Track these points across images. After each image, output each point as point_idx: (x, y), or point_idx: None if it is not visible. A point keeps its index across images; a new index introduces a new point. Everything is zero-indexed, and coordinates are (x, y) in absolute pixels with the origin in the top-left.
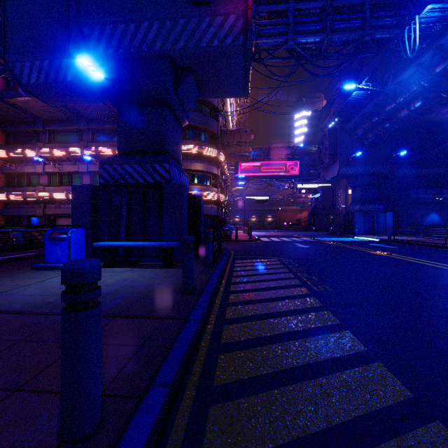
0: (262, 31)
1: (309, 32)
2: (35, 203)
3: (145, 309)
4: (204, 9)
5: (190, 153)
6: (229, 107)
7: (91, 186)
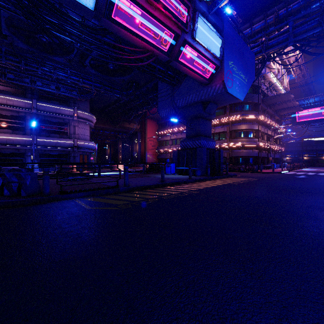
0: (270, 44)
1: (307, 30)
2: (167, 153)
3: (178, 179)
4: (208, 86)
5: (236, 120)
6: (272, 78)
7: (177, 150)
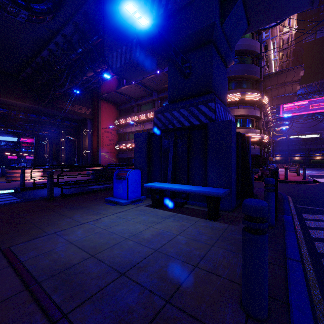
0: None
1: None
2: (131, 150)
3: None
4: None
5: (232, 101)
6: (272, 52)
7: (146, 133)
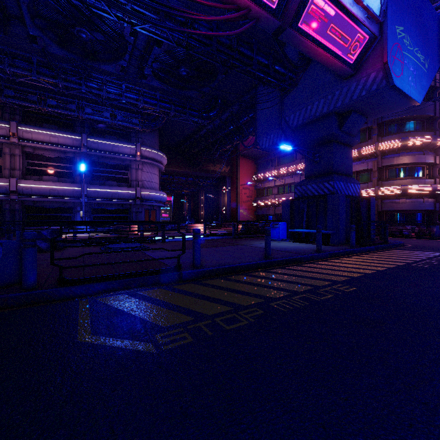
0: None
1: None
2: (270, 206)
3: (295, 252)
4: (350, 80)
5: (391, 149)
6: None
7: (290, 200)
